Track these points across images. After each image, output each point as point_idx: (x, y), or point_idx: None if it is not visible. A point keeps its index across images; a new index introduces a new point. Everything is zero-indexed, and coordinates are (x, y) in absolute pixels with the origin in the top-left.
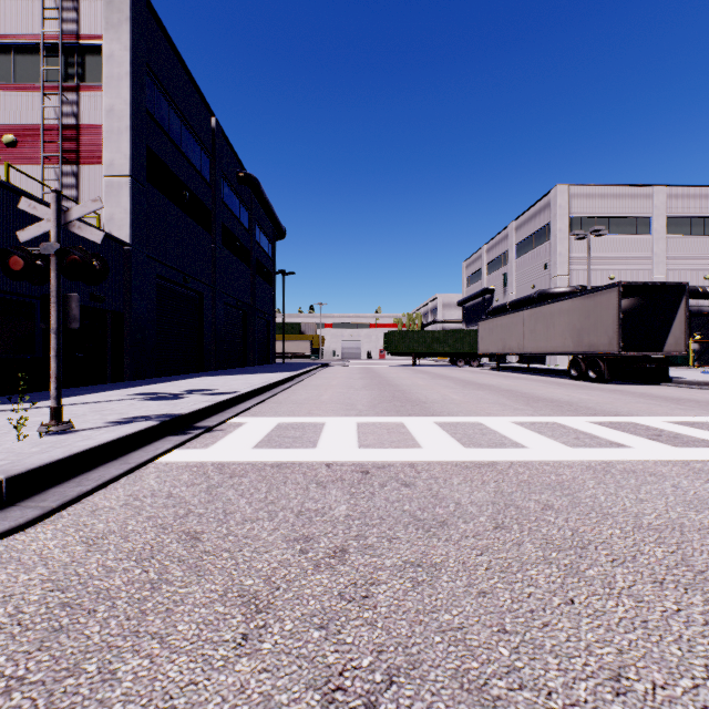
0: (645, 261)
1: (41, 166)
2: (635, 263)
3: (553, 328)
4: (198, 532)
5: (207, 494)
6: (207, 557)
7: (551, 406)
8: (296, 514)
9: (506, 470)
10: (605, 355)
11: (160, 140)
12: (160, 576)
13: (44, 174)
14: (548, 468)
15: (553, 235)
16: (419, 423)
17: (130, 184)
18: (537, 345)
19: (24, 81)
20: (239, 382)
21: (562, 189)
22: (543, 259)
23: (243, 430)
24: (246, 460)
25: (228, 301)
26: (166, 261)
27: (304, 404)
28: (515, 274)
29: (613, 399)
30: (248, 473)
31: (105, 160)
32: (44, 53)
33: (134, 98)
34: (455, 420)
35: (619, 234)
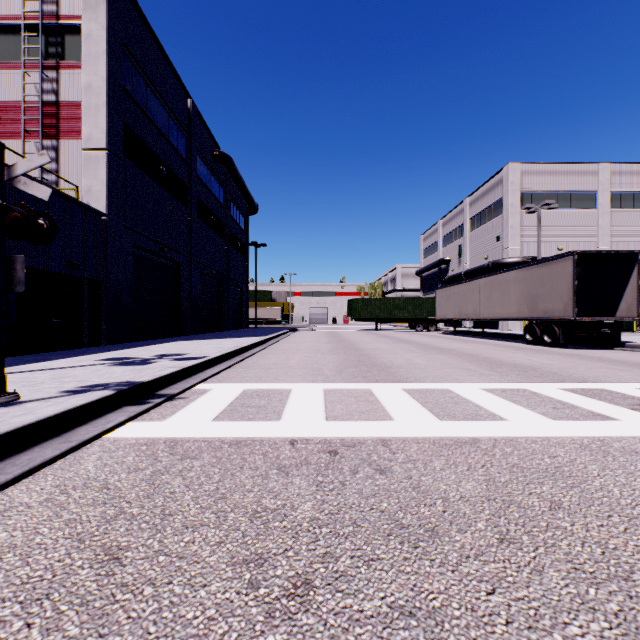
0: (591, 234)
1: (22, 140)
2: (581, 235)
3: (508, 295)
4: (122, 547)
5: (149, 484)
6: (121, 596)
7: (515, 371)
8: (249, 517)
9: (491, 449)
10: (560, 320)
11: (137, 117)
12: (44, 637)
13: (26, 148)
14: (538, 446)
15: (505, 209)
16: (387, 390)
17: (107, 157)
18: (493, 311)
19: (7, 60)
20: (211, 347)
21: (513, 167)
22: (496, 232)
23: (206, 398)
24: (203, 435)
25: (204, 271)
26: (143, 232)
27: (271, 369)
28: (469, 245)
29: (574, 363)
30: (202, 454)
31: (83, 134)
32: (26, 33)
33: (111, 75)
34: (424, 387)
35: (567, 208)
